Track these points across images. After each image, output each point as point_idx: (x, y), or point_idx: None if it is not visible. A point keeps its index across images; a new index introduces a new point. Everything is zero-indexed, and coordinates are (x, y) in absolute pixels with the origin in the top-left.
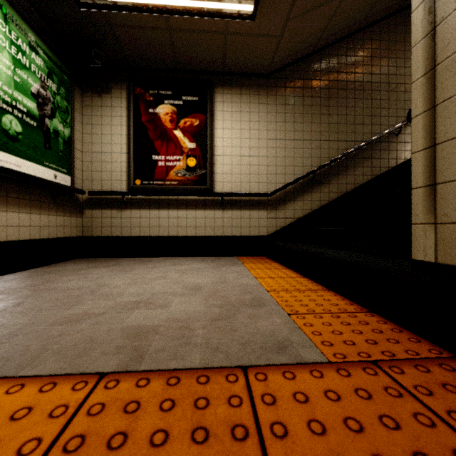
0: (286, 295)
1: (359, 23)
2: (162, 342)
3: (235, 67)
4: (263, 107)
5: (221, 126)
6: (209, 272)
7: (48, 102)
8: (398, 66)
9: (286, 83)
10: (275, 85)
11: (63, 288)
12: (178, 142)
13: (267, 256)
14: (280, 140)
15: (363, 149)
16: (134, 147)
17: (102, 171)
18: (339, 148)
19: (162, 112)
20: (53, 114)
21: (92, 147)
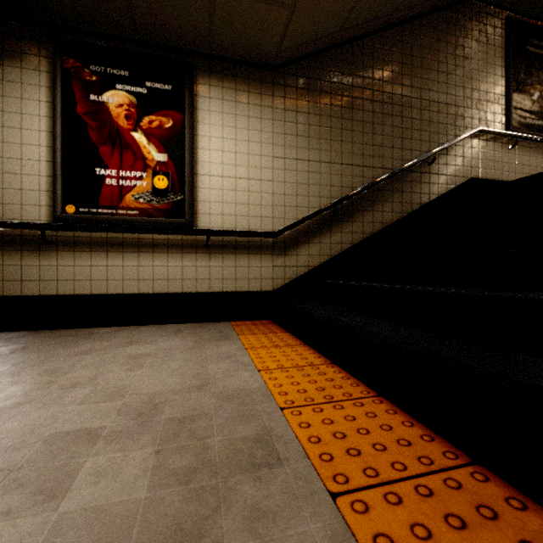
0: (315, 418)
1: (389, 16)
2: None
3: (227, 48)
4: (268, 112)
5: (206, 132)
6: (183, 360)
7: None
8: (431, 80)
9: (298, 83)
10: (283, 83)
11: None
12: (139, 151)
13: (273, 319)
14: (290, 159)
15: (393, 180)
16: (63, 152)
17: (3, 188)
18: (364, 176)
19: (112, 102)
20: None
21: None
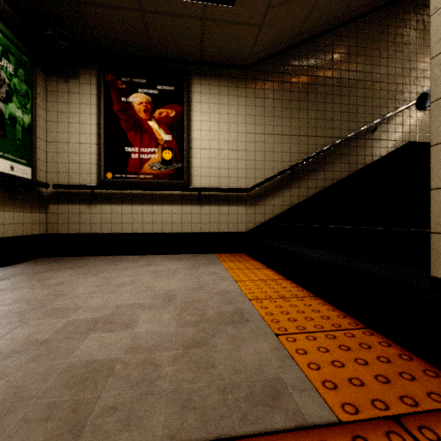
0: (271, 305)
1: (337, 19)
2: (115, 392)
3: (213, 57)
4: (242, 100)
5: (198, 118)
6: (185, 274)
7: (2, 83)
8: (374, 64)
9: (265, 76)
10: (254, 78)
11: (8, 301)
12: (153, 134)
13: (246, 252)
14: (259, 134)
15: (341, 146)
16: (105, 137)
17: (69, 163)
18: (317, 144)
19: (135, 102)
20: (9, 98)
21: (58, 137)
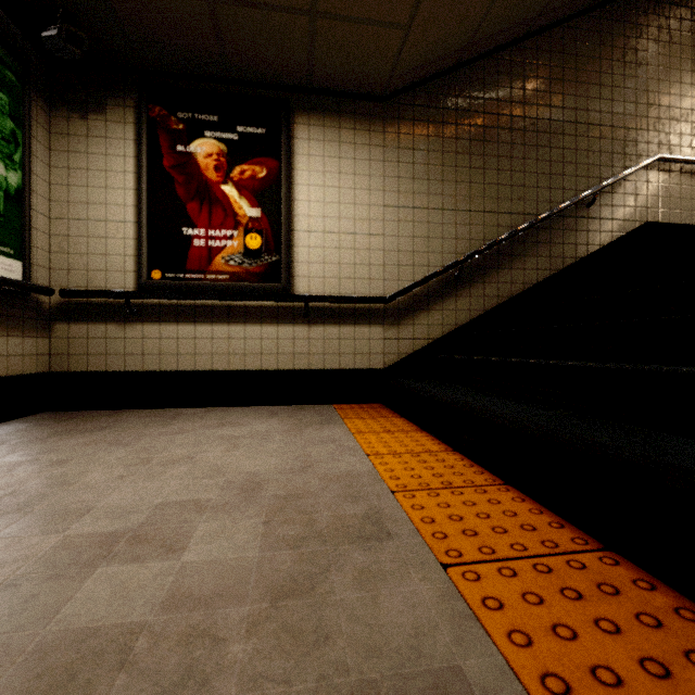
0: (430, 502)
1: (532, 21)
2: None
3: (330, 80)
4: (378, 152)
5: (305, 181)
6: (282, 442)
7: None
8: (590, 97)
9: (416, 114)
10: (397, 116)
11: None
12: (230, 206)
13: (384, 402)
14: (405, 207)
15: (538, 228)
16: (149, 211)
17: (88, 253)
18: (500, 225)
19: (200, 152)
20: None
21: (70, 210)
